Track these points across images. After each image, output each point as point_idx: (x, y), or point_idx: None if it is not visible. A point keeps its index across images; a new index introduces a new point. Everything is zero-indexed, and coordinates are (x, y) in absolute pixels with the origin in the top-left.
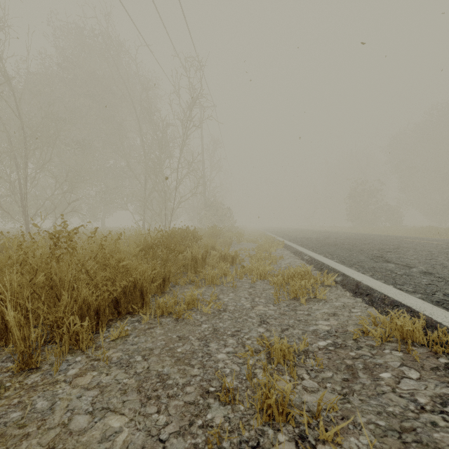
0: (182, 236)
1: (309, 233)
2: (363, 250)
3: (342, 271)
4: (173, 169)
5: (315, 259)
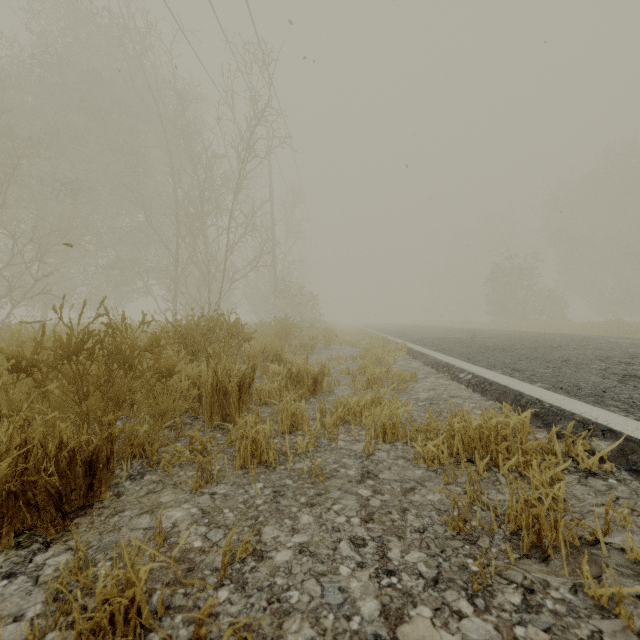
0: (206, 332)
1: (437, 330)
2: (573, 361)
3: (597, 421)
4: (222, 228)
5: (490, 382)
